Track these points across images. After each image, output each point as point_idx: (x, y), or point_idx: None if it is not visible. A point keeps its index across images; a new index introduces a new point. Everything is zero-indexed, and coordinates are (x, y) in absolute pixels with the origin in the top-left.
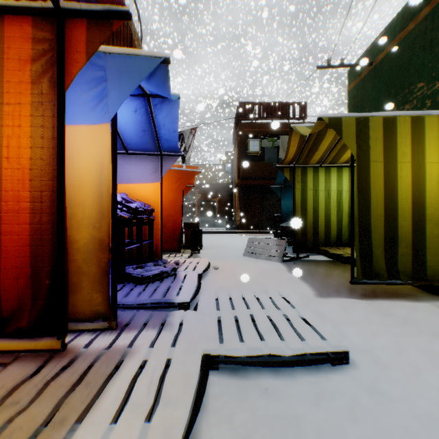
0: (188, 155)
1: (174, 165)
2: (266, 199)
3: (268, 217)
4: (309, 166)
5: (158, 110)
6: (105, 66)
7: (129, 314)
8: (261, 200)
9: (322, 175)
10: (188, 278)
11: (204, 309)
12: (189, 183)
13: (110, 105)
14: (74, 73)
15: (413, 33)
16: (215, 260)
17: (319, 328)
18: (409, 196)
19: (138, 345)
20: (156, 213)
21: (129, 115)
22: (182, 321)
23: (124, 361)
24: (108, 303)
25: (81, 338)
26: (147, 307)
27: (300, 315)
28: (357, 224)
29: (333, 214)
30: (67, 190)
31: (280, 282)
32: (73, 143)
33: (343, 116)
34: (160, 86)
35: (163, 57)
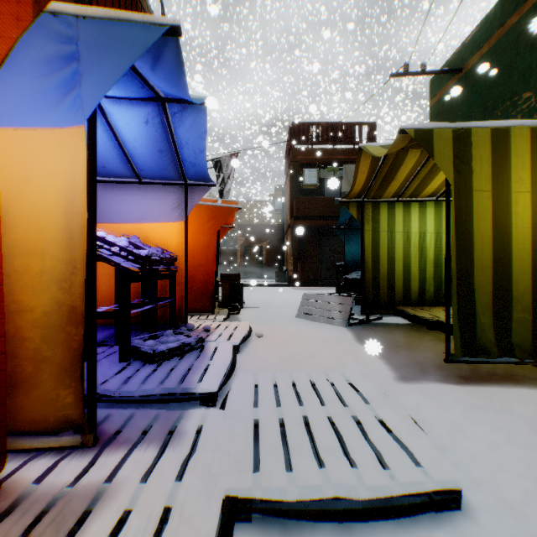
0: (227, 188)
1: (207, 200)
2: (326, 244)
3: (328, 266)
4: (382, 200)
5: (178, 122)
6: (78, 38)
7: (122, 415)
8: (320, 245)
9: (400, 213)
10: (220, 353)
11: (236, 405)
12: (227, 223)
13: (86, 97)
14: (14, 37)
15: (516, 28)
16: (259, 323)
17: (410, 445)
18: (528, 239)
19: (121, 479)
20: (179, 263)
21: (138, 128)
22: (201, 426)
23: (90, 516)
24: (83, 405)
25: (35, 464)
26: (155, 400)
27: (377, 416)
28: (454, 279)
29: (414, 263)
30: (17, 229)
31: (345, 358)
32: (27, 157)
33: (435, 128)
34: (172, 77)
35: (169, 25)
